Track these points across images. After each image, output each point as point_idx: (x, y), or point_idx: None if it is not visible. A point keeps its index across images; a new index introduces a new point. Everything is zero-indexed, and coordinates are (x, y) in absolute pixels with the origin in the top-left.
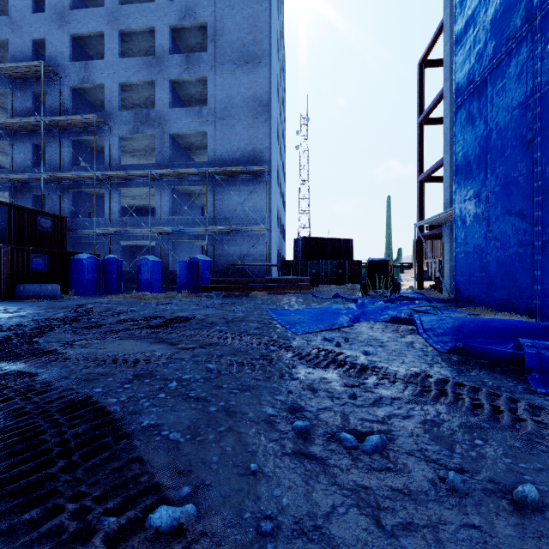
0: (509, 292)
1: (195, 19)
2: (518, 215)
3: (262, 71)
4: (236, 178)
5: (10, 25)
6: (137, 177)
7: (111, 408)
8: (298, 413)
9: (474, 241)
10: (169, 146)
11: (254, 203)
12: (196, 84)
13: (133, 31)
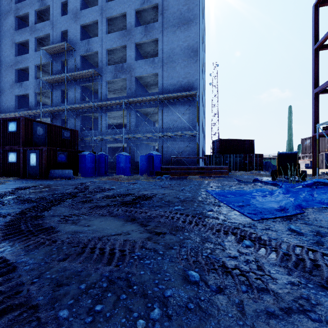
0: None
1: (150, 2)
2: None
3: (193, 29)
4: (176, 101)
5: (50, 25)
6: (116, 104)
7: None
8: None
9: None
10: (134, 84)
11: (188, 117)
12: (150, 44)
13: (114, 17)
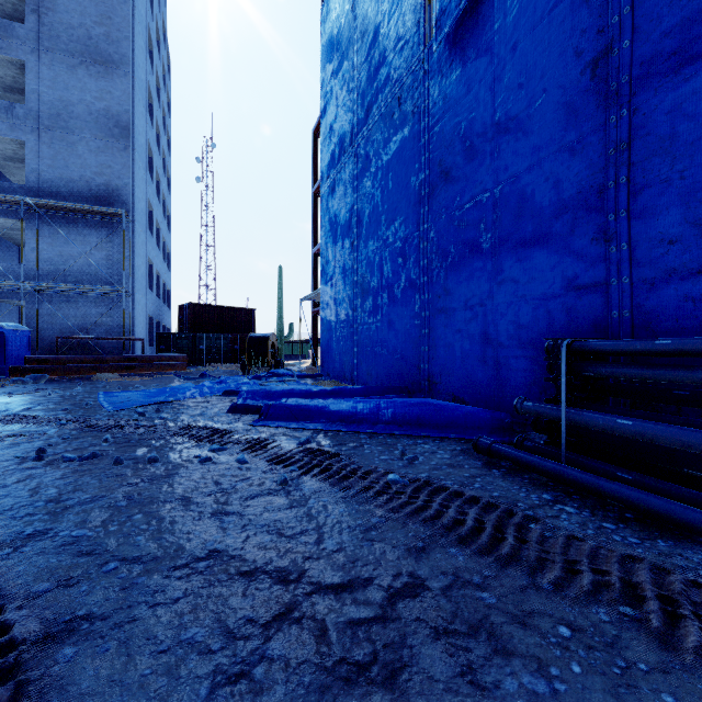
0: (345, 366)
1: None
2: (349, 302)
3: (119, 82)
4: (77, 218)
5: None
6: None
7: None
8: (45, 454)
9: (330, 321)
10: None
11: (107, 255)
12: (3, 63)
13: None
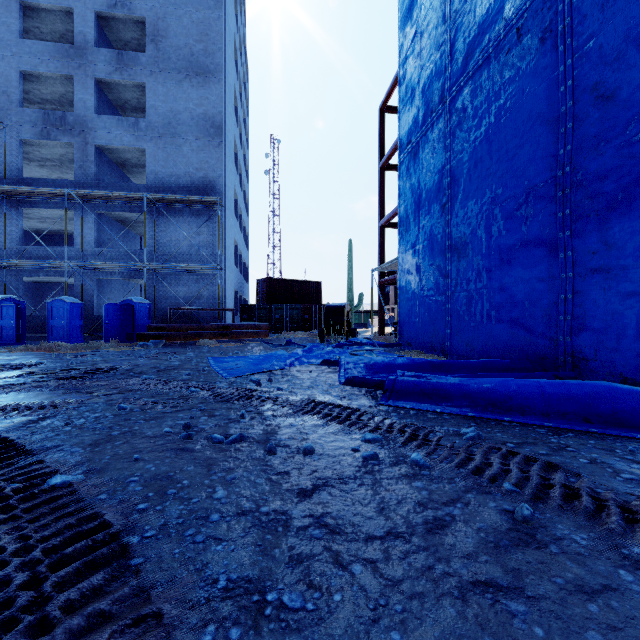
0: (432, 335)
1: (129, 10)
2: (438, 268)
3: (214, 88)
4: (183, 208)
5: None
6: (48, 195)
7: (15, 438)
8: (190, 429)
9: (412, 289)
10: (94, 160)
11: (205, 238)
12: (131, 88)
13: (41, 7)
